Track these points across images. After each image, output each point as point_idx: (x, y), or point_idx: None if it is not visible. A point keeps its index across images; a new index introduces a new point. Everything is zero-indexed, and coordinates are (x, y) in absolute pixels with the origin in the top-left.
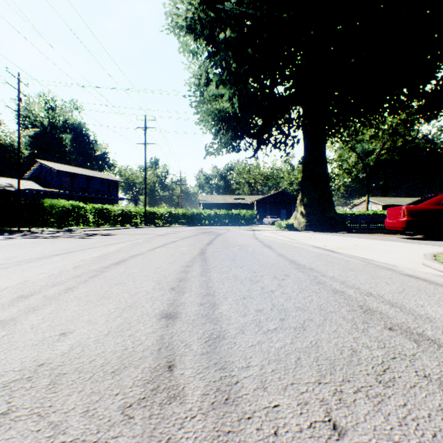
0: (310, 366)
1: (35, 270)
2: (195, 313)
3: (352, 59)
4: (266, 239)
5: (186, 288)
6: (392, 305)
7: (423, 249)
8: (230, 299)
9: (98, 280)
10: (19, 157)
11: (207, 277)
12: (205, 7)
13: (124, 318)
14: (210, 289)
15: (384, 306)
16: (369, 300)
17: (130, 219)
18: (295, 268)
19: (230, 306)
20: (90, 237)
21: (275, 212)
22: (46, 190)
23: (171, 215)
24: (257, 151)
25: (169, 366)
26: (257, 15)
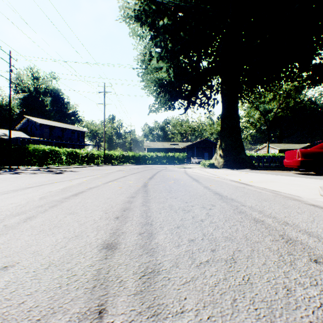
0: (247, 311)
1: (7, 200)
2: (134, 243)
3: (258, 40)
4: (194, 174)
5: (128, 218)
6: (309, 235)
7: (316, 182)
8: (165, 228)
9: (56, 210)
10: (10, 113)
11: (147, 207)
12: (149, 2)
13: (68, 248)
14: (148, 218)
15: (303, 236)
16: (287, 230)
17: (93, 159)
18: (219, 198)
19: (166, 236)
20: (61, 173)
21: (200, 155)
22: (31, 138)
23: (123, 157)
24: (187, 109)
25: (99, 311)
26: (187, 7)
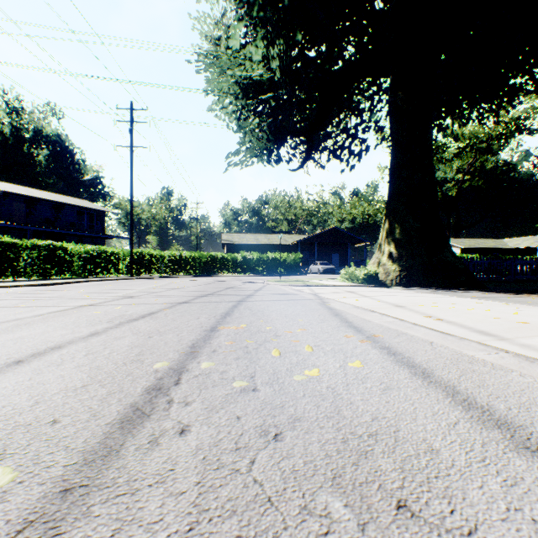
0: None
1: None
2: None
3: None
4: (382, 326)
5: None
6: None
7: None
8: None
9: None
10: None
11: None
12: None
13: None
14: None
15: None
16: None
17: (108, 265)
18: None
19: None
20: None
21: (325, 257)
22: None
23: (177, 260)
24: (308, 158)
25: None
26: None
